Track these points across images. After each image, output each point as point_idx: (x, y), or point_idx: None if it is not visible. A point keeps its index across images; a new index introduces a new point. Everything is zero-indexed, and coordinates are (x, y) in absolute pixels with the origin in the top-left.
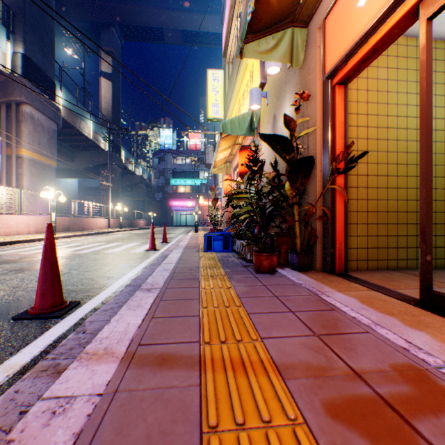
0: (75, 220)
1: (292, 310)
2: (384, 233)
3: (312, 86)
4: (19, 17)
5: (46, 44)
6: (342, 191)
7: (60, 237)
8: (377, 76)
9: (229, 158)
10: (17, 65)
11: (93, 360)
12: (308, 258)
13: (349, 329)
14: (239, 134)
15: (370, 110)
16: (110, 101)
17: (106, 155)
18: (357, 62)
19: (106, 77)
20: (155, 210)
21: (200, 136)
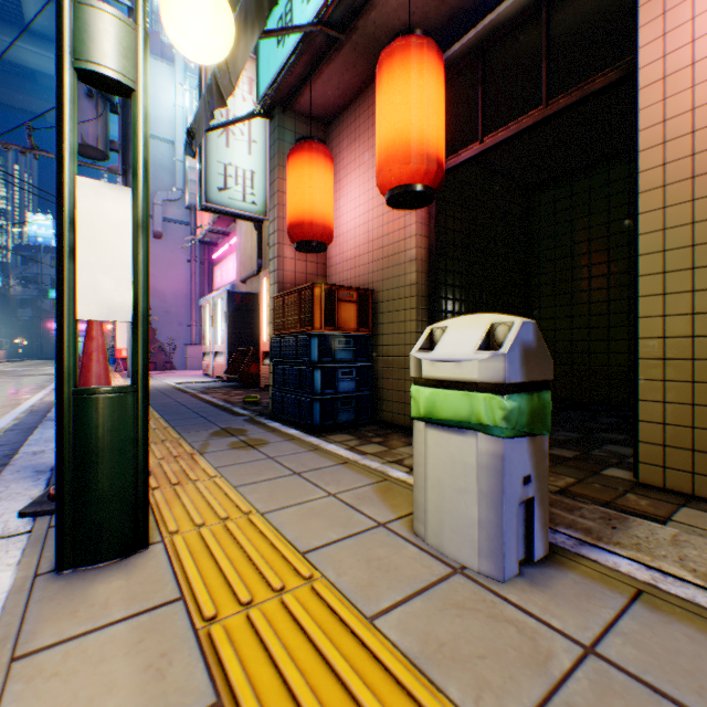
0: None
1: None
2: None
3: None
4: None
5: None
6: None
7: None
8: None
9: None
10: None
11: None
12: None
13: None
14: None
15: None
16: None
17: None
18: None
19: None
20: (18, 334)
21: None
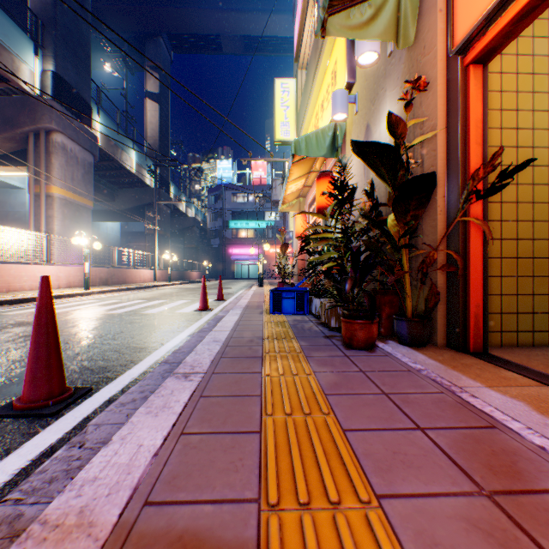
0: (114, 272)
1: (420, 425)
2: (544, 291)
3: (430, 71)
4: (49, 27)
5: (81, 59)
6: (482, 226)
7: (94, 292)
8: (533, 50)
9: (302, 191)
10: (46, 86)
11: (47, 546)
12: (425, 327)
13: (547, 481)
14: (317, 155)
15: (522, 104)
16: (156, 127)
17: (151, 193)
18: (512, 19)
19: (151, 98)
20: (211, 259)
21: (266, 168)
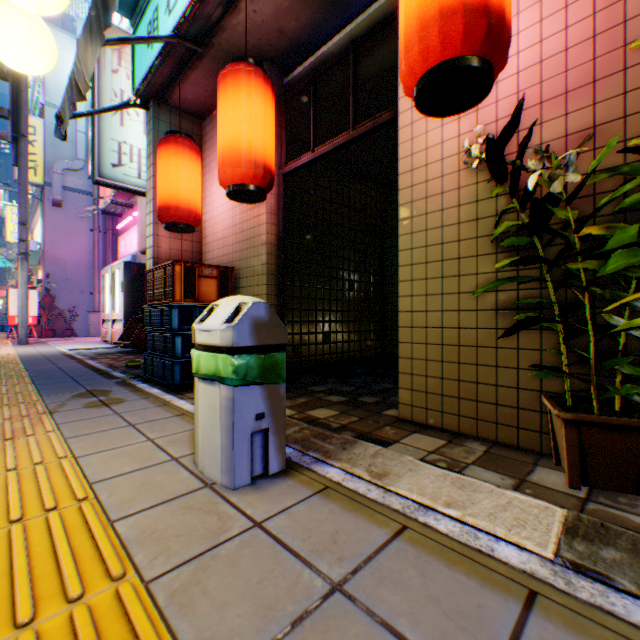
0: None
1: None
2: None
3: None
4: None
5: None
6: None
7: None
8: None
9: None
10: None
11: None
12: None
13: None
14: None
15: None
16: None
17: None
18: None
19: None
20: None
21: (3, 195)
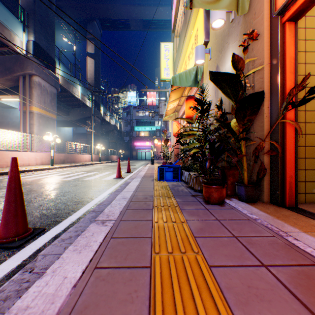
0: (68, 156)
1: (263, 263)
2: None
3: (259, 28)
4: (31, 15)
5: (49, 33)
6: (295, 125)
7: (56, 167)
8: None
9: (177, 108)
10: (29, 49)
11: None
12: (256, 190)
13: None
14: (186, 85)
15: None
16: (93, 72)
17: (90, 110)
18: None
19: (90, 56)
20: (124, 148)
21: (155, 96)
